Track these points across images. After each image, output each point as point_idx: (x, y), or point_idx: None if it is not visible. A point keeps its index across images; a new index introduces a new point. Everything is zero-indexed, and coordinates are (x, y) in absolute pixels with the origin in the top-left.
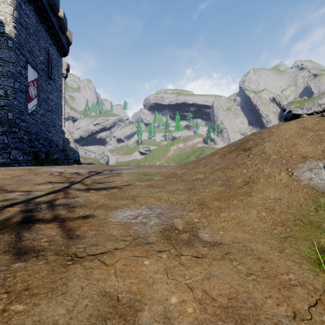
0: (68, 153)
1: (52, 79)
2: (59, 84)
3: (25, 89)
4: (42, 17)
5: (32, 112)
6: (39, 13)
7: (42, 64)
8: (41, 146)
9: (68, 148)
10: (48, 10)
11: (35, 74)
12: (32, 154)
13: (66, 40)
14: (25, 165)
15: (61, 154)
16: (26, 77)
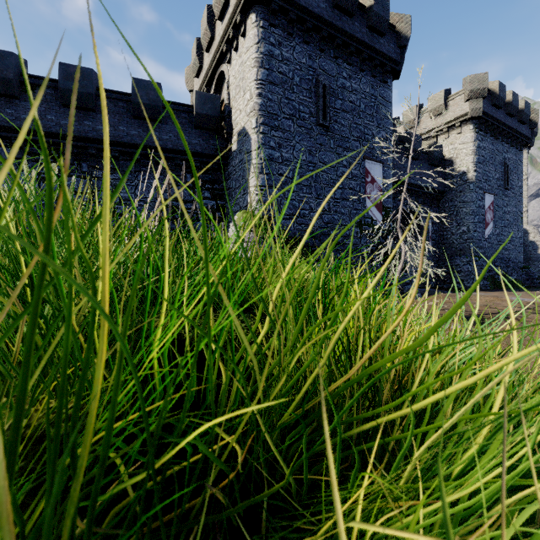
0: (532, 270)
1: (508, 189)
2: (517, 187)
3: (482, 218)
4: (497, 133)
5: (488, 236)
6: (494, 132)
7: (498, 181)
8: (497, 269)
9: (534, 257)
10: (504, 120)
11: (491, 198)
12: (489, 278)
13: (529, 125)
14: (484, 289)
15: (521, 273)
16: (483, 206)
